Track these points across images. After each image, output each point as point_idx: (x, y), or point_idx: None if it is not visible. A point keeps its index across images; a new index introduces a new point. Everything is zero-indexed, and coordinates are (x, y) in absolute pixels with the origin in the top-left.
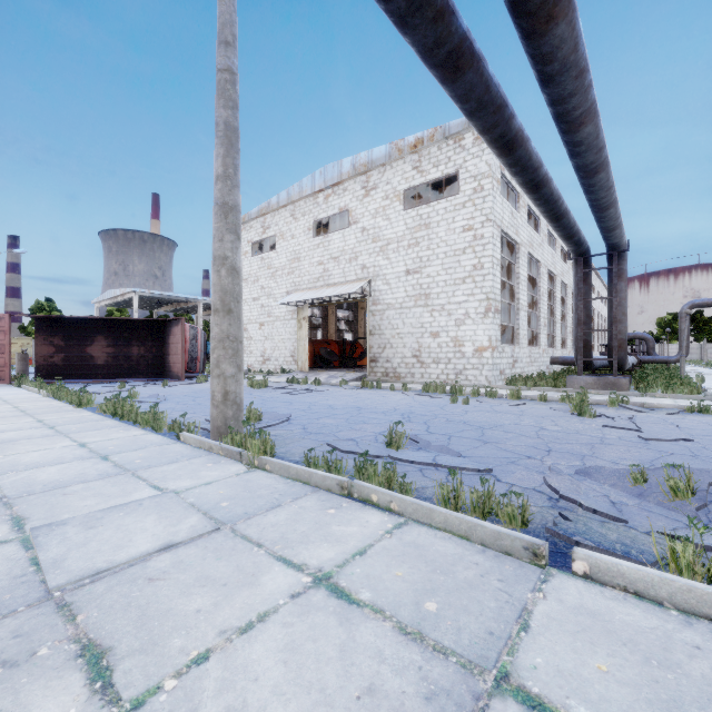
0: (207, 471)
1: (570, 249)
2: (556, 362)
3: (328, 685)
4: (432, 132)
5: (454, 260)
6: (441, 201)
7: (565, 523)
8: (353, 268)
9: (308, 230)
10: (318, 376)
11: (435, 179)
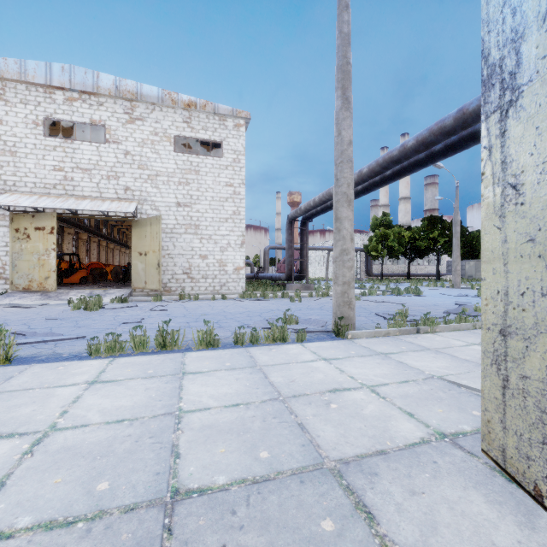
0: (433, 339)
1: (297, 216)
2: None
3: None
4: (204, 103)
5: (219, 204)
6: (209, 158)
7: None
8: (112, 186)
9: (35, 124)
10: (71, 295)
11: (204, 139)
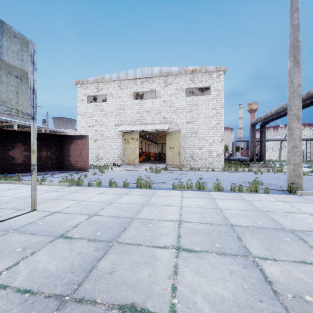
0: None
1: (257, 122)
2: None
3: None
4: (200, 68)
5: (208, 120)
6: (203, 96)
7: None
8: (158, 117)
9: (130, 96)
10: (144, 166)
11: (200, 87)
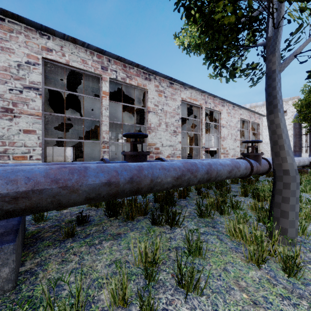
0: None
1: None
2: None
3: None
4: None
5: None
6: None
7: None
8: None
9: None
10: None
11: None
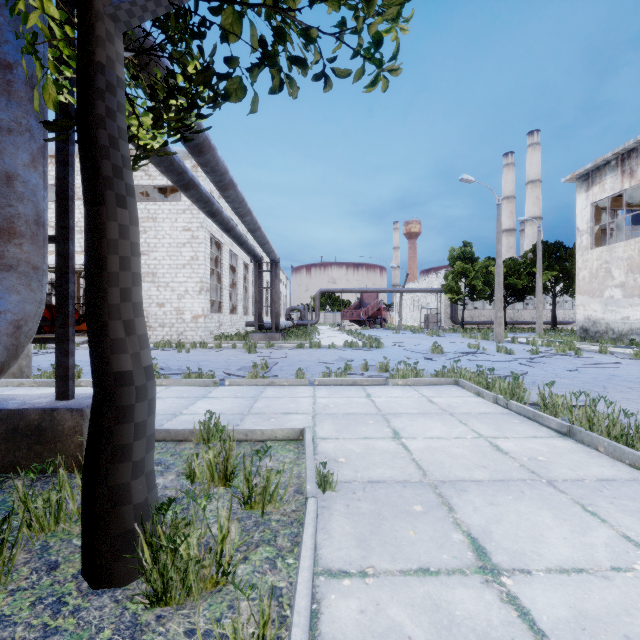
0: (39, 391)
1: (251, 258)
2: (249, 325)
3: (163, 404)
4: None
5: (177, 250)
6: (166, 204)
7: (226, 378)
8: (77, 240)
9: None
10: None
11: (161, 185)
